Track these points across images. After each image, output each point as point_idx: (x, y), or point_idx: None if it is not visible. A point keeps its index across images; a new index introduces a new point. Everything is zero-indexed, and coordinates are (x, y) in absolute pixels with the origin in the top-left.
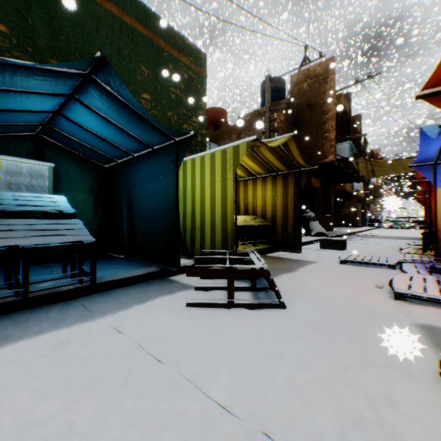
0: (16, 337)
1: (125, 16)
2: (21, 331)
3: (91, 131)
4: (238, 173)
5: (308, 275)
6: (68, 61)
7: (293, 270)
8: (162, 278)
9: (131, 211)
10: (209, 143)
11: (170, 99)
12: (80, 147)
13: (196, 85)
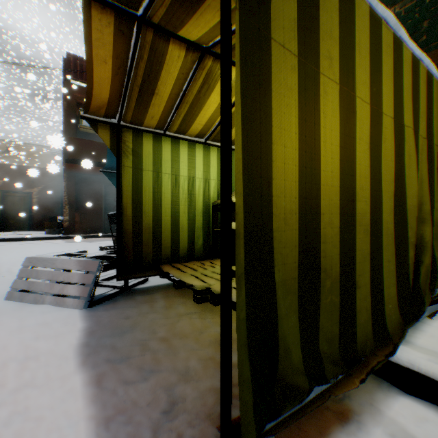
0: None
1: None
2: None
3: None
4: None
5: (29, 360)
6: None
7: (91, 357)
8: None
9: None
10: None
11: None
12: None
13: None
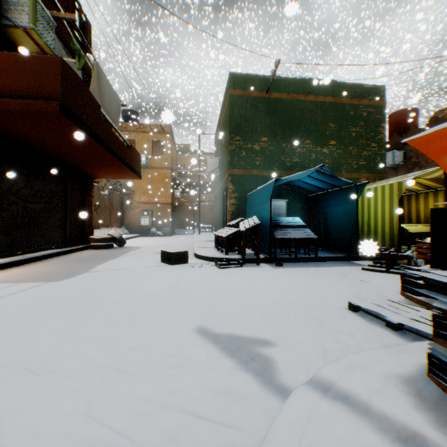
0: (297, 267)
1: (319, 97)
2: (297, 266)
3: (307, 183)
4: (414, 188)
5: None
6: (289, 141)
7: None
8: (347, 260)
9: (326, 222)
10: (392, 151)
11: (350, 137)
12: (298, 189)
13: (374, 116)
